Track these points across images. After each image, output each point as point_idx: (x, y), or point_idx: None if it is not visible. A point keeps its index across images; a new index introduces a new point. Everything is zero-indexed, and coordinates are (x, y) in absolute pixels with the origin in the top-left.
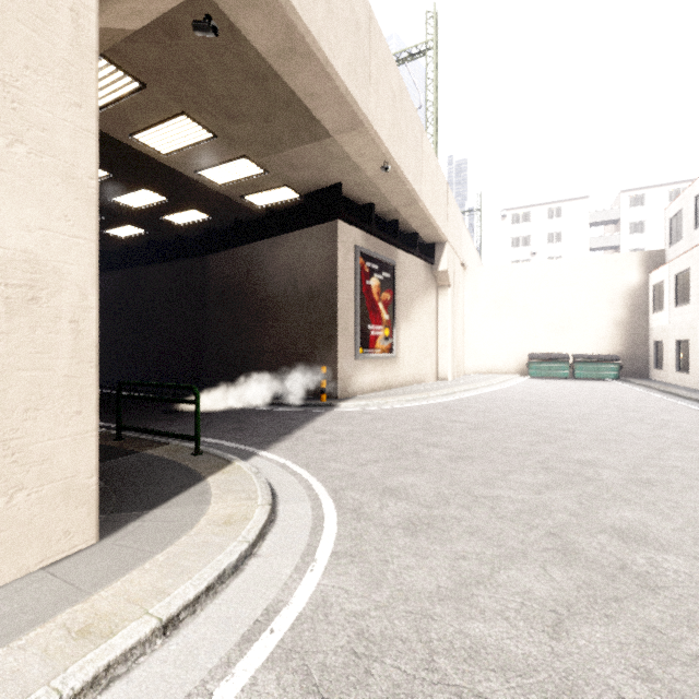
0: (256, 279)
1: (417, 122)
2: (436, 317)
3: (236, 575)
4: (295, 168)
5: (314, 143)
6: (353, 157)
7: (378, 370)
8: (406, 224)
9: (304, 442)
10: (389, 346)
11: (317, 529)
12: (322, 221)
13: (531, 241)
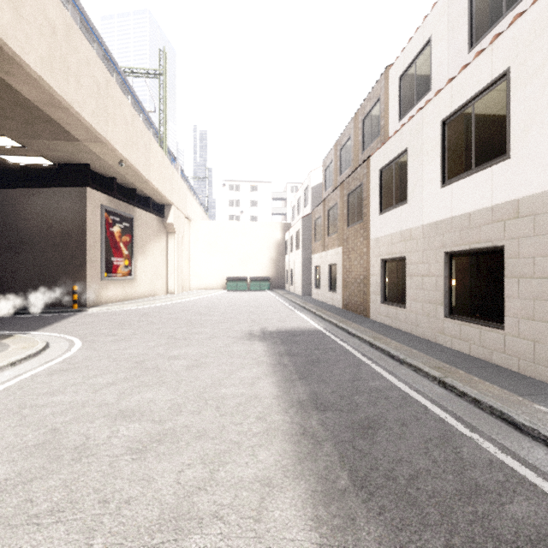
0: (9, 218)
1: (147, 133)
2: (166, 252)
3: (35, 357)
4: (51, 150)
5: (67, 142)
6: (98, 154)
7: (120, 288)
8: (142, 192)
9: (61, 327)
10: (128, 272)
11: (72, 346)
12: (74, 186)
13: (240, 204)
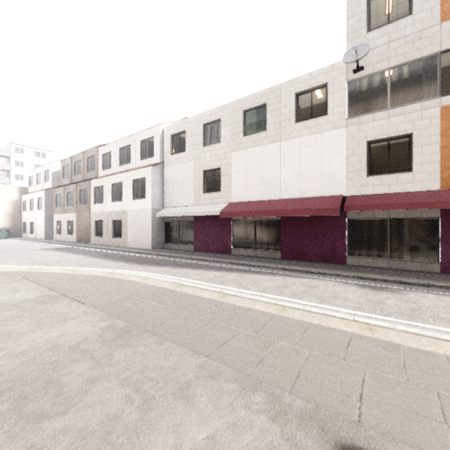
0: None
1: None
2: None
3: None
4: None
5: None
6: None
7: None
8: None
9: None
10: None
11: None
12: None
13: None
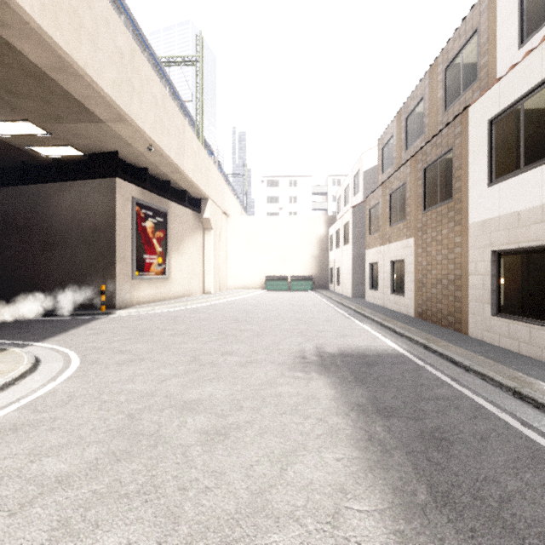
0: (43, 214)
1: (180, 118)
2: (203, 250)
3: (2, 392)
4: (77, 136)
5: (90, 124)
6: (125, 138)
7: (153, 287)
8: (177, 184)
9: (74, 336)
10: (162, 270)
11: (63, 371)
12: (103, 176)
13: (279, 200)
